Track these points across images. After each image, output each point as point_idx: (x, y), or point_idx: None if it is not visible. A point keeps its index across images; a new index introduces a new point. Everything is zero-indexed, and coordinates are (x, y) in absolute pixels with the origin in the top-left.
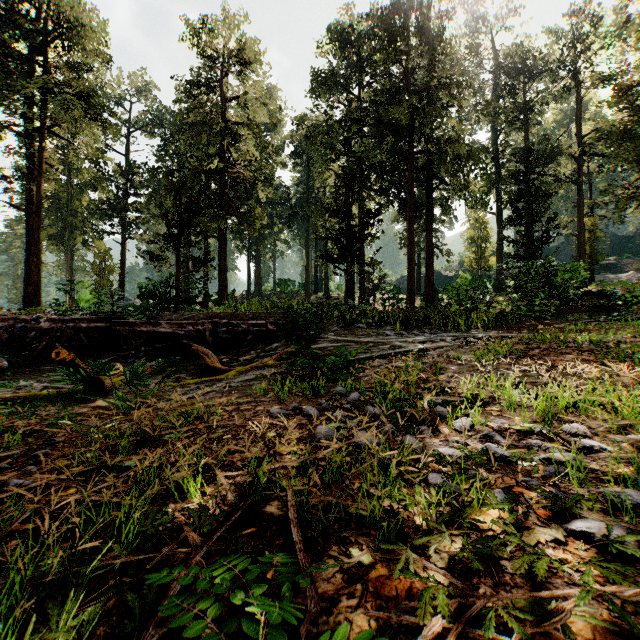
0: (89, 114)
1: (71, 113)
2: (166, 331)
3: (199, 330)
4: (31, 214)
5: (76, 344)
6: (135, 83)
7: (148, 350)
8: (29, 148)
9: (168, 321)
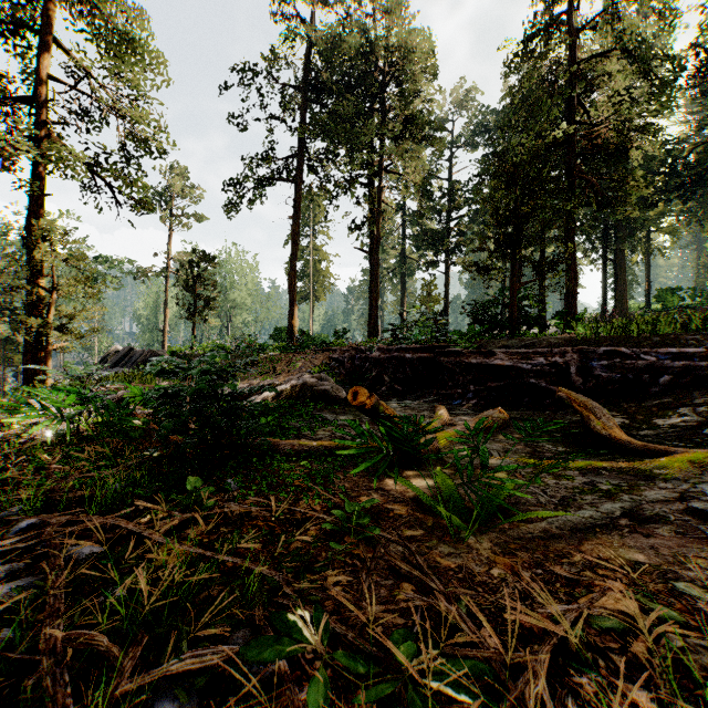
0: (416, 137)
1: (401, 144)
2: (503, 364)
3: (556, 363)
4: (372, 255)
5: (401, 377)
6: (458, 98)
7: (478, 390)
8: (371, 195)
9: (505, 349)
